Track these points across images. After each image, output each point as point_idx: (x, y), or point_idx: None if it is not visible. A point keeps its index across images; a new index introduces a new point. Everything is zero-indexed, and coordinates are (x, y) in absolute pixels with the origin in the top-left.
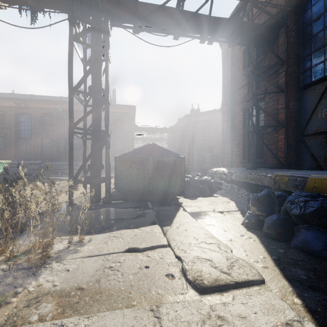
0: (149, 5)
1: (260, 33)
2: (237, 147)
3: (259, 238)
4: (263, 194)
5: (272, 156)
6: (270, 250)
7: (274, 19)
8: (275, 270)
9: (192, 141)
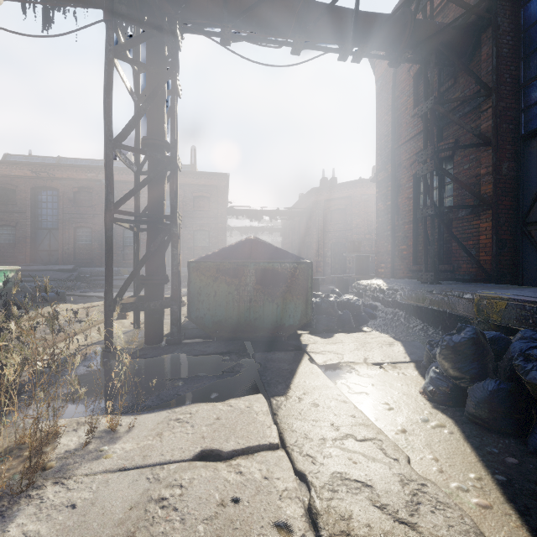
0: None
1: (447, 40)
2: (403, 244)
3: (461, 428)
4: (465, 339)
5: (467, 260)
6: (487, 458)
7: (473, 13)
8: (507, 513)
9: (323, 233)
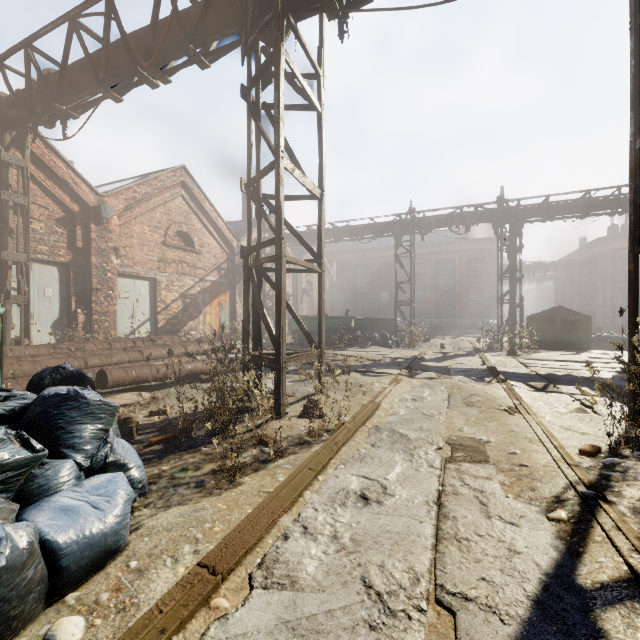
0: (558, 207)
1: None
2: None
3: None
4: None
5: None
6: None
7: None
8: None
9: (611, 283)
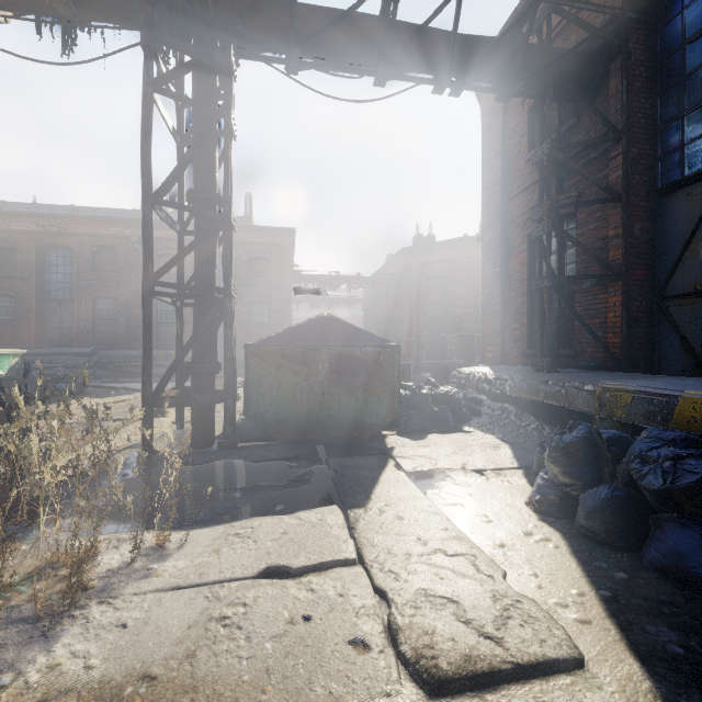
0: (321, 12)
1: (567, 70)
2: (515, 322)
3: (568, 542)
4: (577, 438)
5: (593, 343)
6: (594, 574)
7: (599, 38)
8: (607, 628)
9: (417, 305)
